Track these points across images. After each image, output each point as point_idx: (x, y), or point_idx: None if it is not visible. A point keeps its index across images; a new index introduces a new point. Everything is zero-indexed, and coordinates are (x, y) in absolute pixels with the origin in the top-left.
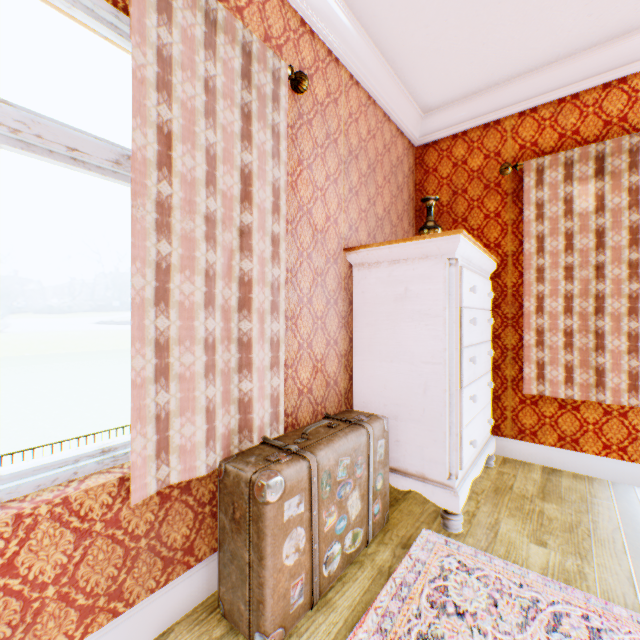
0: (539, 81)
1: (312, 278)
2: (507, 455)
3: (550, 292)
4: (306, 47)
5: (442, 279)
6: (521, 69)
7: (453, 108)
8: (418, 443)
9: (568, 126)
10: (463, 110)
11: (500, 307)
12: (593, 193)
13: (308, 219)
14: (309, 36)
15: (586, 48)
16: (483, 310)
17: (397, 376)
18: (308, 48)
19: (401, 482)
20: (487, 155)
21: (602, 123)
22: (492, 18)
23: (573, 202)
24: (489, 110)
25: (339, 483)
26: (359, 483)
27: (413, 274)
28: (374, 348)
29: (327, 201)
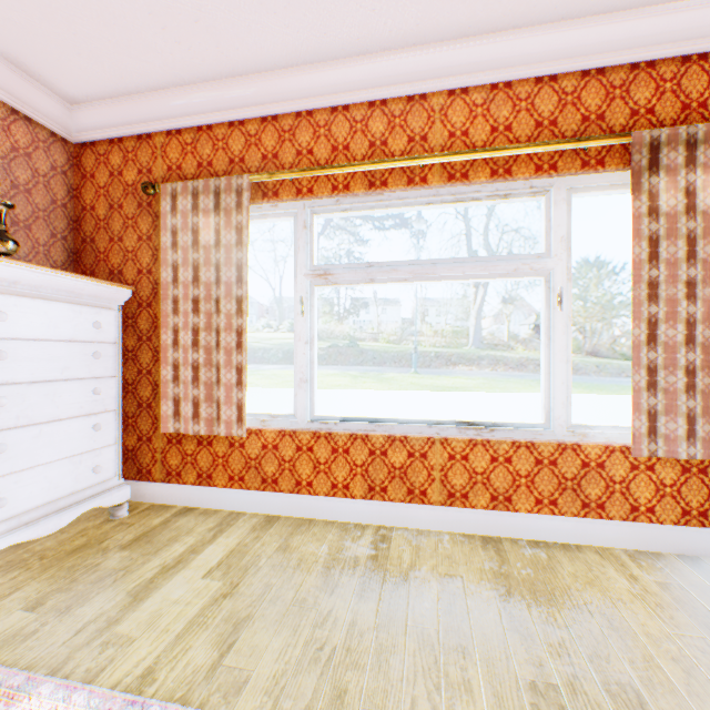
0: (178, 102)
1: None
2: (158, 501)
3: (185, 325)
4: None
5: None
6: (155, 82)
7: (102, 107)
8: None
9: (206, 156)
10: (114, 112)
11: (153, 340)
12: (214, 227)
13: None
14: None
15: (208, 80)
16: (76, 342)
17: None
18: None
19: None
20: (142, 170)
21: (229, 160)
22: (57, 3)
23: (200, 234)
24: (140, 120)
25: None
26: None
27: None
28: None
29: None
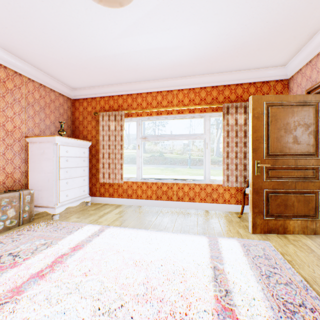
0: (104, 89)
1: (6, 147)
2: (98, 202)
3: (106, 152)
4: (2, 72)
5: (53, 148)
6: (98, 85)
7: (82, 90)
8: (47, 197)
9: (111, 104)
10: (85, 91)
11: (96, 156)
12: (114, 125)
13: (3, 128)
14: (4, 68)
15: (113, 84)
16: (80, 157)
17: (42, 177)
18: (3, 72)
19: (42, 209)
20: (93, 107)
21: (118, 106)
22: (77, 73)
23: (110, 127)
24: (92, 94)
25: (3, 206)
26: (15, 207)
27: (46, 146)
28: (35, 169)
29: (15, 121)
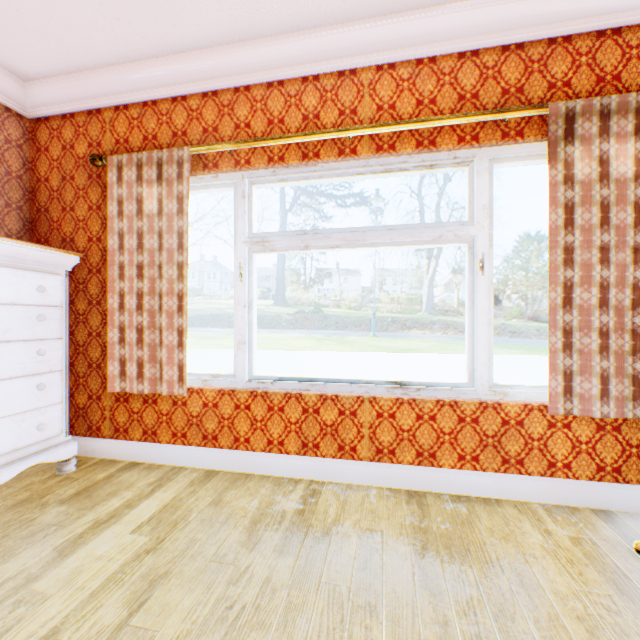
0: (124, 78)
1: None
2: (107, 456)
3: (130, 289)
4: None
5: None
6: (101, 60)
7: (53, 83)
8: None
9: (151, 130)
10: (65, 89)
11: (102, 304)
12: (157, 197)
13: None
14: None
15: (152, 57)
16: (19, 305)
17: None
18: None
19: None
20: (92, 144)
21: (173, 133)
22: None
23: (144, 203)
24: (89, 96)
25: None
26: None
27: None
28: None
29: None
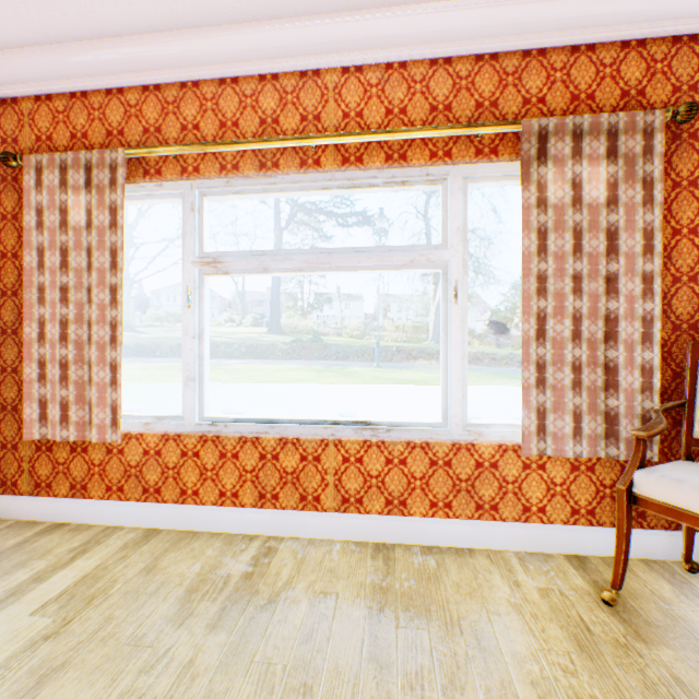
0: (45, 62)
1: None
2: (25, 517)
3: (52, 316)
4: None
5: None
6: (14, 38)
7: None
8: None
9: (80, 127)
10: None
11: (19, 333)
12: (86, 206)
13: None
14: None
15: (79, 40)
16: None
17: None
18: None
19: None
20: (6, 139)
21: (107, 132)
22: None
23: (70, 213)
24: (2, 81)
25: None
26: None
27: None
28: None
29: None
